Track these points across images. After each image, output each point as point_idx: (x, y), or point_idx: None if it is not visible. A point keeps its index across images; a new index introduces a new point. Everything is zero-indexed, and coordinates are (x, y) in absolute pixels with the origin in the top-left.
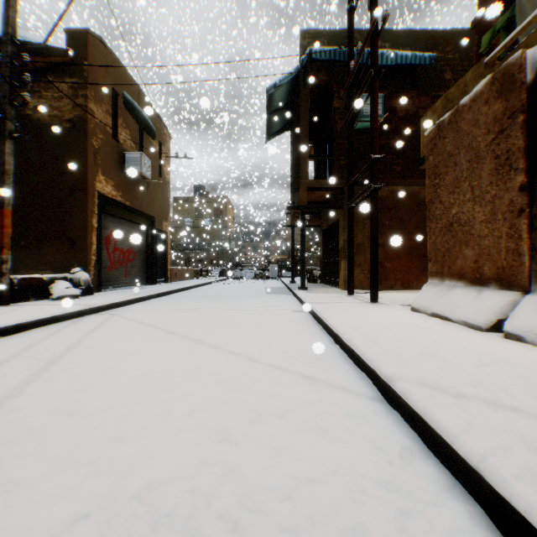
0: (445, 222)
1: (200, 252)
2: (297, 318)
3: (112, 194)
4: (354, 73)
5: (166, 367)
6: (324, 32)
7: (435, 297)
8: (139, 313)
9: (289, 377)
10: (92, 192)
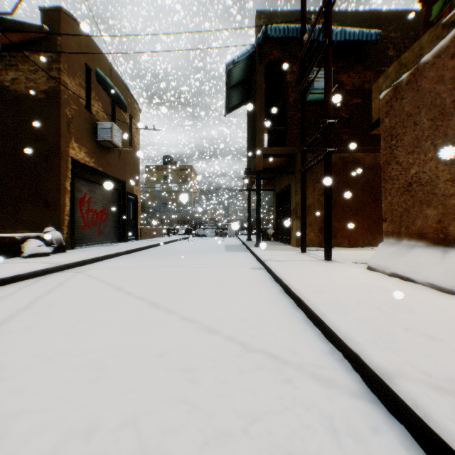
0: (402, 183)
1: (169, 213)
2: (255, 276)
3: (85, 160)
4: (307, 46)
5: (111, 342)
6: (278, 13)
7: (393, 257)
8: (104, 271)
9: (252, 356)
10: (66, 158)
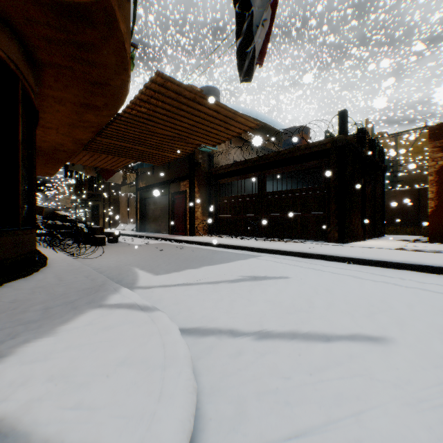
0: (122, 213)
1: None
2: None
3: None
4: None
5: None
6: None
7: (120, 226)
8: None
9: None
10: None
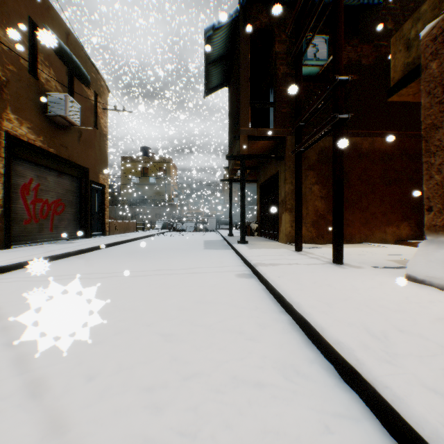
0: None
1: (146, 207)
2: (245, 291)
3: (29, 137)
4: None
5: None
6: None
7: None
8: (22, 283)
9: None
10: None
